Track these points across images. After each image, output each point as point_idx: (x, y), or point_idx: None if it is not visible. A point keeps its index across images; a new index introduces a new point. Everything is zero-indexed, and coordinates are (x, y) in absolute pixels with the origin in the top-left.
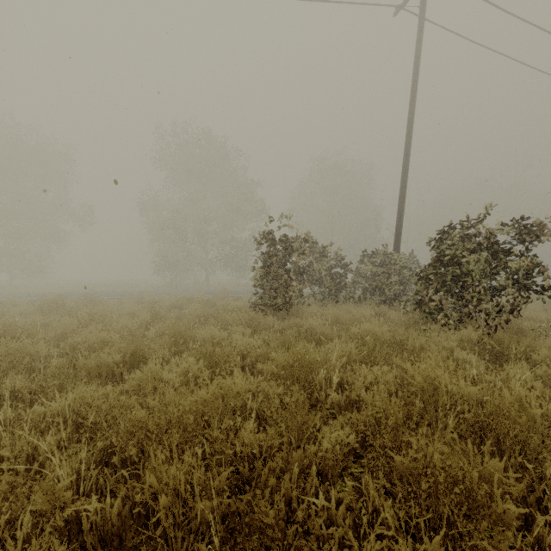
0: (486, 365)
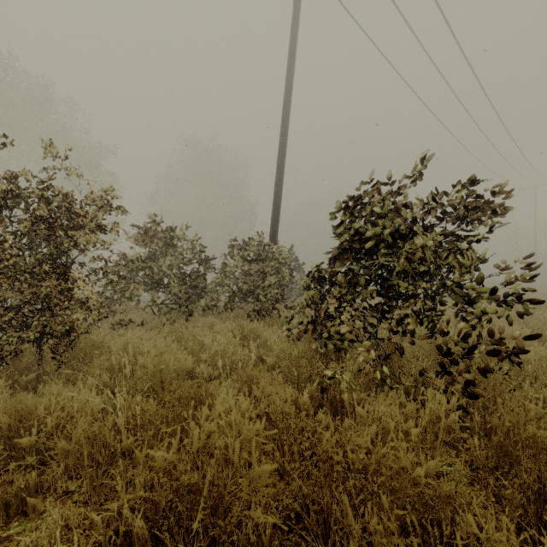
0: (460, 468)
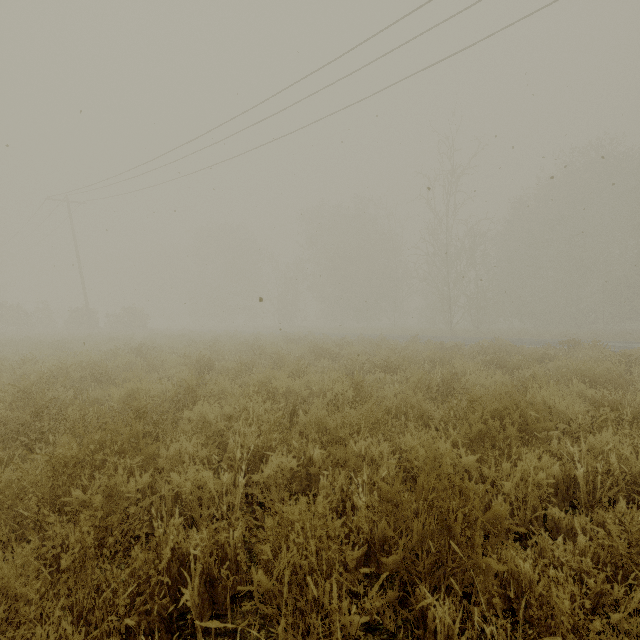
0: None
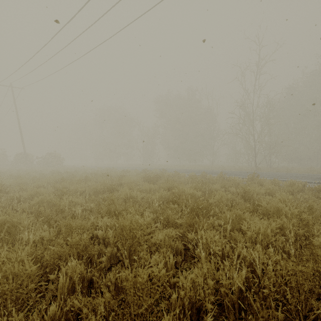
0: None
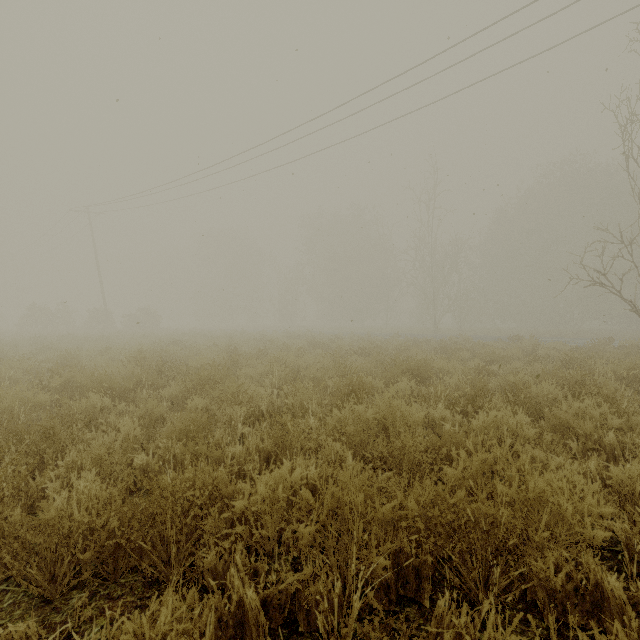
0: None
